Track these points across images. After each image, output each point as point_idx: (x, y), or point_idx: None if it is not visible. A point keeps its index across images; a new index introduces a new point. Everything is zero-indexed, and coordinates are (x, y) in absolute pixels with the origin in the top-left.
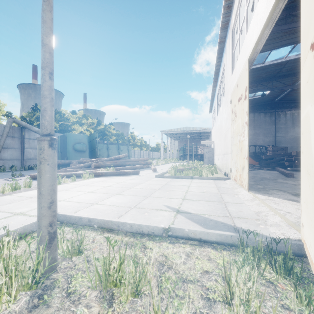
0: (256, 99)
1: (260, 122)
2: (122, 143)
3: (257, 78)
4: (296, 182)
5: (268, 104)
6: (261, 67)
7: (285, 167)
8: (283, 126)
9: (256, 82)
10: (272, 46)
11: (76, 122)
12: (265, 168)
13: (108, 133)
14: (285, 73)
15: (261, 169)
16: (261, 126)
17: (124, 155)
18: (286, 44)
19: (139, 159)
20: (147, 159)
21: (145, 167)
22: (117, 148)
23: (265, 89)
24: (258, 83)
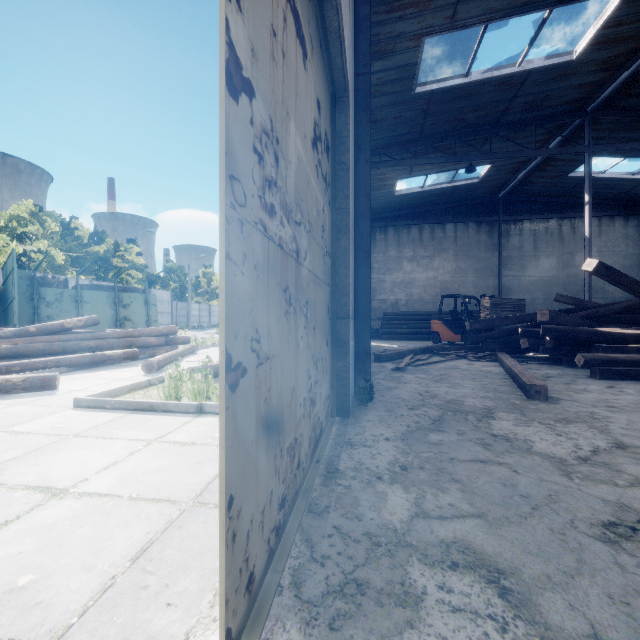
0: (458, 189)
1: (468, 243)
2: (181, 288)
3: (456, 126)
4: (562, 435)
5: (485, 203)
6: (463, 88)
7: (521, 351)
8: (515, 254)
9: (454, 136)
10: (487, 7)
11: (3, 230)
12: (473, 354)
13: (122, 264)
14: (520, 116)
15: (462, 357)
16: (470, 254)
17: (84, 319)
18: (523, 5)
19: (140, 331)
20: (173, 331)
21: (165, 352)
22: (113, 301)
23: (474, 154)
24: (459, 139)
